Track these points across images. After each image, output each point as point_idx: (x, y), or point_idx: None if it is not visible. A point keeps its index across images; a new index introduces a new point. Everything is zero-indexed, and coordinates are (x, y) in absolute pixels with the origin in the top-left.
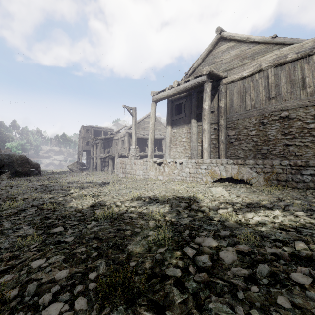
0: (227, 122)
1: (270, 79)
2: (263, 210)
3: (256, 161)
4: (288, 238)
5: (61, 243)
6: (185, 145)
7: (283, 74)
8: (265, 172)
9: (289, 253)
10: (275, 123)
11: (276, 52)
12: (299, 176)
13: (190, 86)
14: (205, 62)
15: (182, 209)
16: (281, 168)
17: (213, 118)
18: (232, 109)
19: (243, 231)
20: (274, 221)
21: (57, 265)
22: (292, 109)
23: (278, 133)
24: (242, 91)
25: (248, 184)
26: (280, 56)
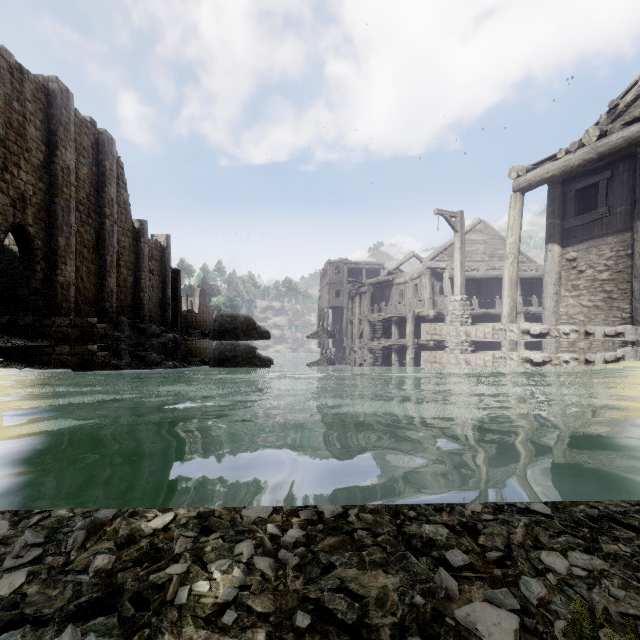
0: None
1: None
2: None
3: None
4: None
5: (531, 515)
6: (611, 290)
7: None
8: None
9: None
10: None
11: None
12: None
13: None
14: None
15: None
16: None
17: None
18: None
19: None
20: None
21: (613, 580)
22: None
23: None
24: None
25: None
26: None
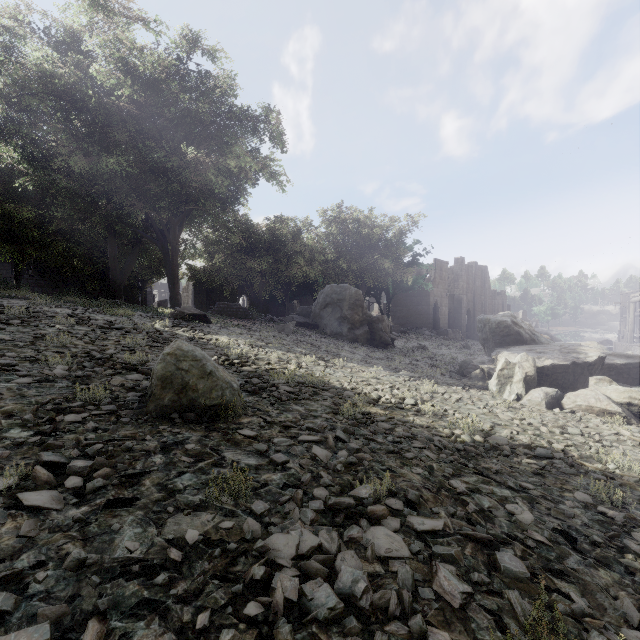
0: None
1: None
2: None
3: None
4: None
5: None
6: None
7: None
8: None
9: None
10: None
11: None
12: None
13: None
14: None
15: None
16: None
17: None
18: None
19: None
20: None
21: None
22: None
23: None
24: None
25: None
26: None
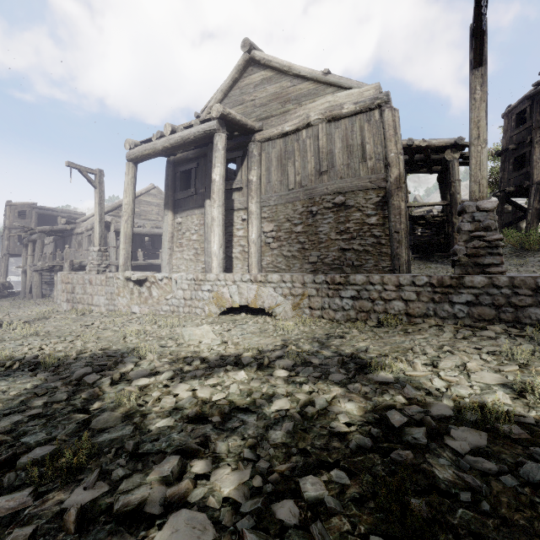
0: (262, 209)
1: (322, 142)
2: (223, 372)
3: (282, 275)
4: (175, 447)
5: None
6: (197, 248)
7: (338, 135)
8: (294, 295)
9: (108, 502)
10: (329, 214)
11: (329, 98)
12: (338, 301)
13: (191, 136)
14: (229, 100)
15: (58, 386)
16: (315, 288)
17: (241, 201)
18: (269, 185)
19: (107, 437)
20: (212, 398)
21: None
22: (350, 191)
23: (332, 230)
24: (284, 156)
25: (272, 316)
26: (335, 105)
